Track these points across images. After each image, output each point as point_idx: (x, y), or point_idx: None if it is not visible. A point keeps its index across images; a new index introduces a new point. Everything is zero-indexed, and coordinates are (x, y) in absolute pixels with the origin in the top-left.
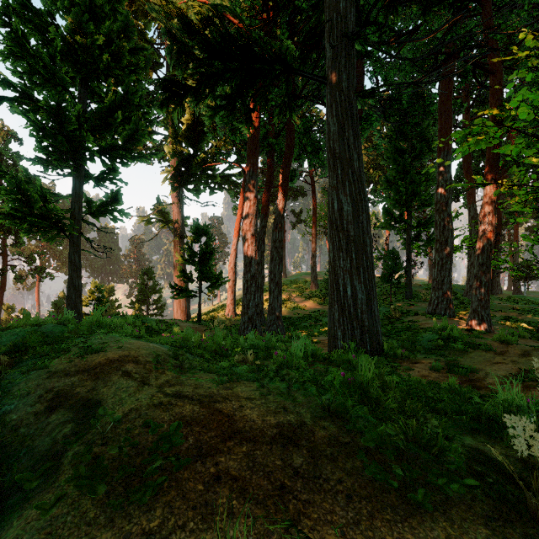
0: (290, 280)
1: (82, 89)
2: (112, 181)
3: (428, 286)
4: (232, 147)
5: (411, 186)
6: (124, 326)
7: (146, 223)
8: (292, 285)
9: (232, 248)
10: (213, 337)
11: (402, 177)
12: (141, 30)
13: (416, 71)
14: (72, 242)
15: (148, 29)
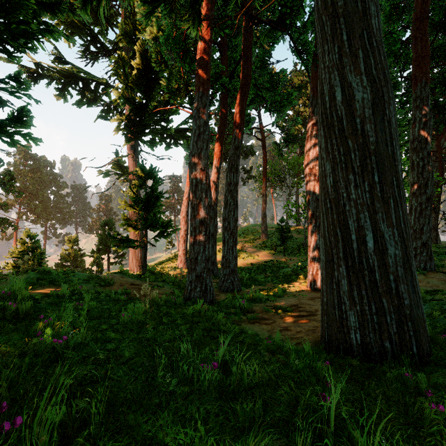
0: (241, 231)
1: None
2: (12, 93)
3: None
4: (185, 95)
5: None
6: None
7: (103, 176)
8: (243, 236)
9: (184, 196)
10: (130, 318)
11: None
12: None
13: None
14: None
15: None
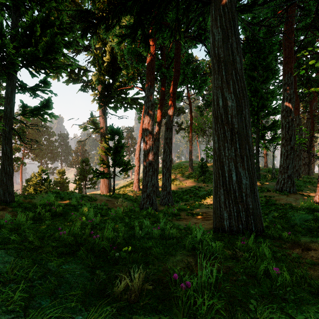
0: (175, 166)
1: (15, 15)
2: (43, 91)
3: (266, 170)
4: (138, 78)
5: (261, 101)
6: (45, 204)
7: (83, 129)
8: (177, 169)
9: (137, 144)
10: (115, 215)
11: (254, 95)
12: (79, 3)
13: (270, 13)
14: (4, 136)
15: (84, 4)
